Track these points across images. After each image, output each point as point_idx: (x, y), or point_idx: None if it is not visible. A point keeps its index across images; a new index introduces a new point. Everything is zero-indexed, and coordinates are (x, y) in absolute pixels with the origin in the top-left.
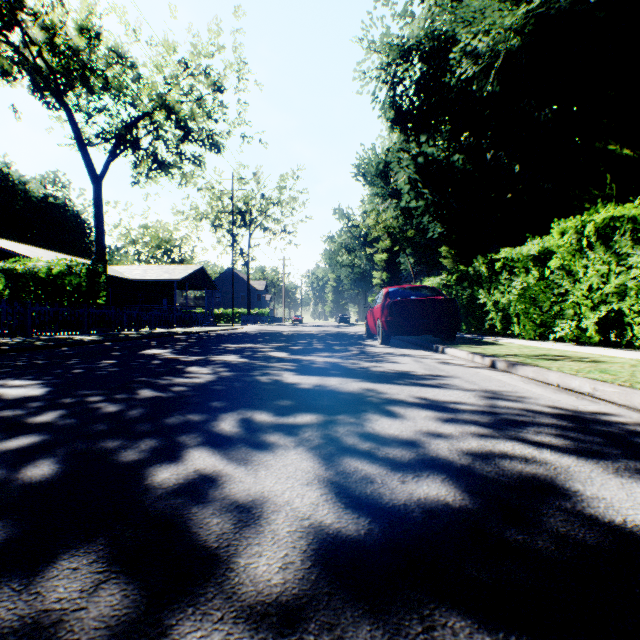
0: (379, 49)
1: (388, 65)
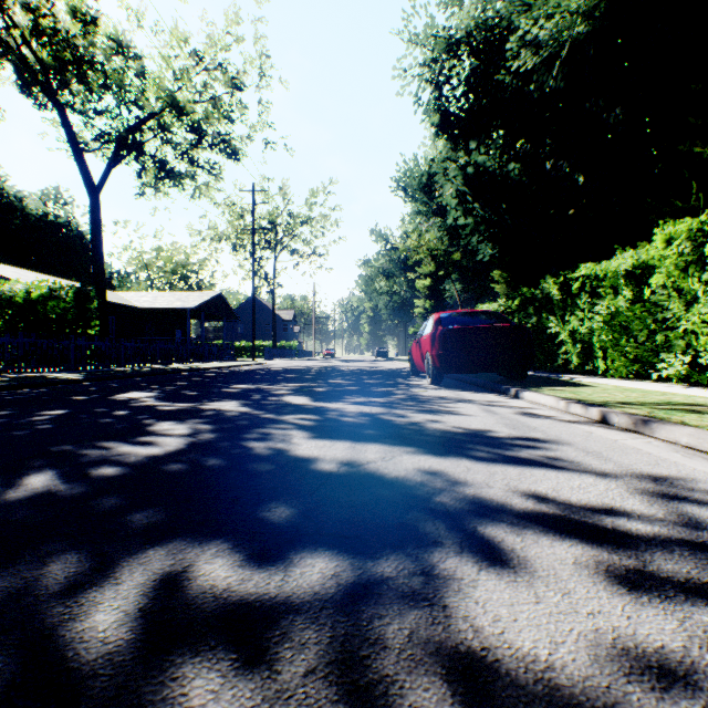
0: (422, 43)
1: (433, 61)
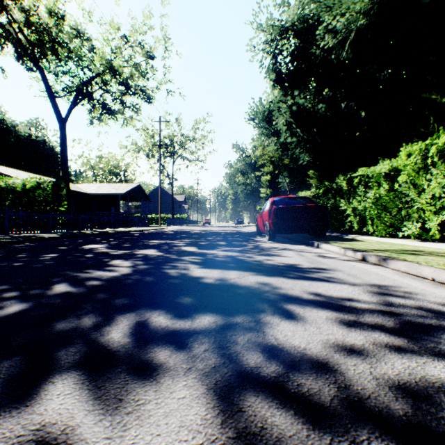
0: (265, 29)
1: (271, 41)
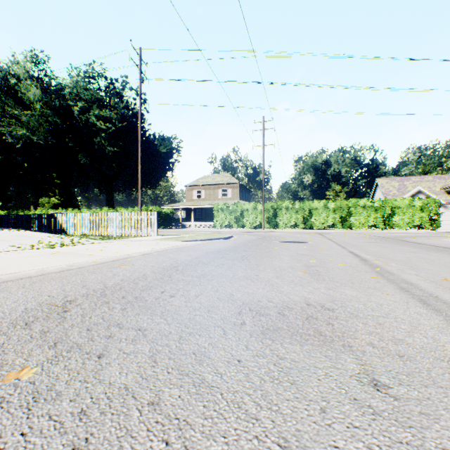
0: None
1: None
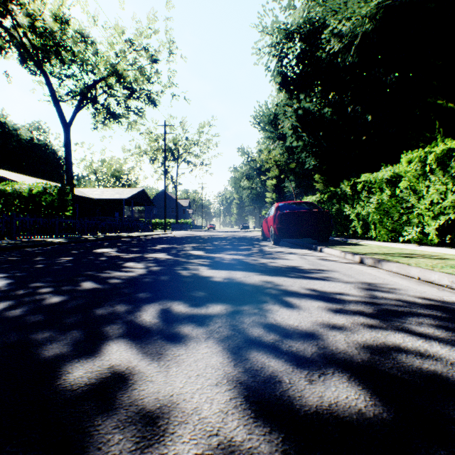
0: (270, 32)
1: (277, 44)
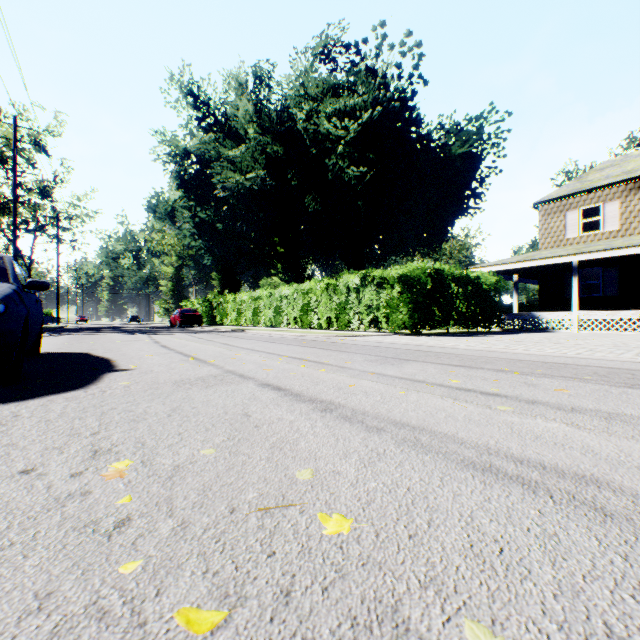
0: (170, 144)
1: (176, 155)
